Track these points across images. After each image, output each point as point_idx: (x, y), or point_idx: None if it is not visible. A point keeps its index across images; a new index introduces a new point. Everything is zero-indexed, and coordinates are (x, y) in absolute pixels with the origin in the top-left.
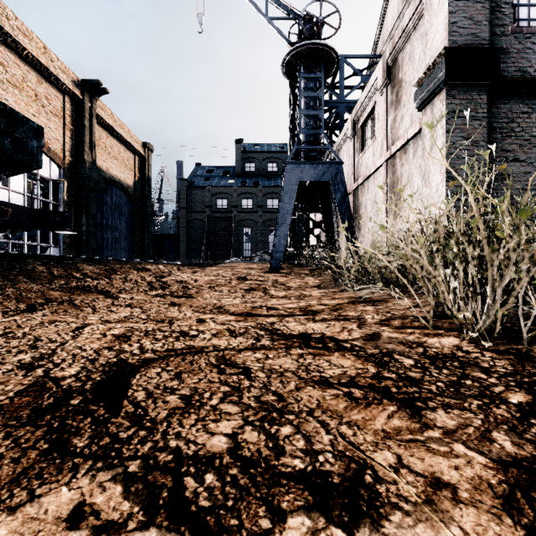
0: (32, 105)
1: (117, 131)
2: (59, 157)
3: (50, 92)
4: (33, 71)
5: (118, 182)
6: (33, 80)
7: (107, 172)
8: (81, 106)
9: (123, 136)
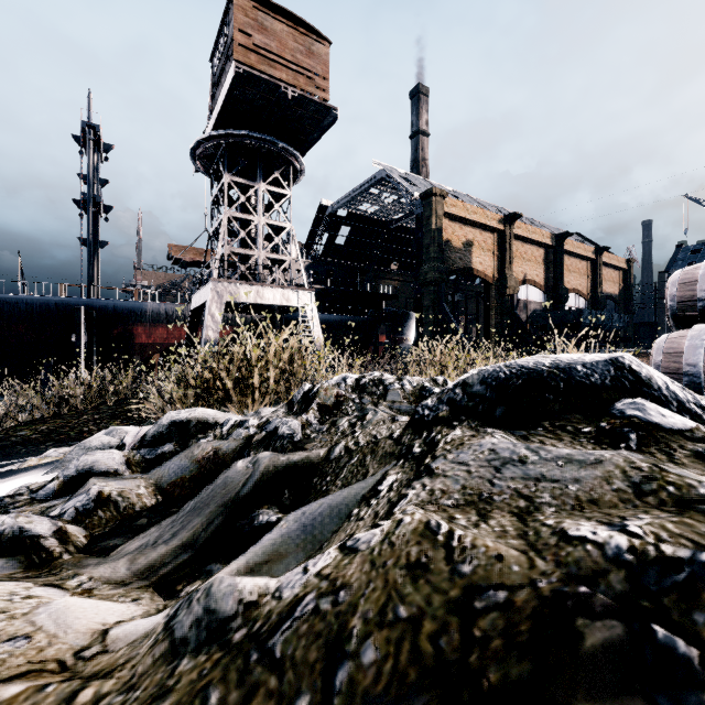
0: (577, 276)
1: (611, 263)
2: (585, 296)
3: (582, 264)
4: (578, 259)
5: (610, 296)
6: (577, 264)
7: (604, 292)
8: (595, 263)
9: (614, 264)
